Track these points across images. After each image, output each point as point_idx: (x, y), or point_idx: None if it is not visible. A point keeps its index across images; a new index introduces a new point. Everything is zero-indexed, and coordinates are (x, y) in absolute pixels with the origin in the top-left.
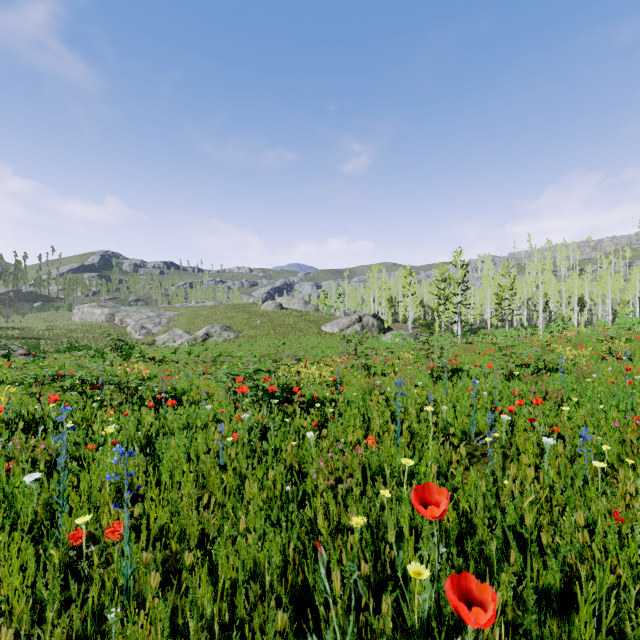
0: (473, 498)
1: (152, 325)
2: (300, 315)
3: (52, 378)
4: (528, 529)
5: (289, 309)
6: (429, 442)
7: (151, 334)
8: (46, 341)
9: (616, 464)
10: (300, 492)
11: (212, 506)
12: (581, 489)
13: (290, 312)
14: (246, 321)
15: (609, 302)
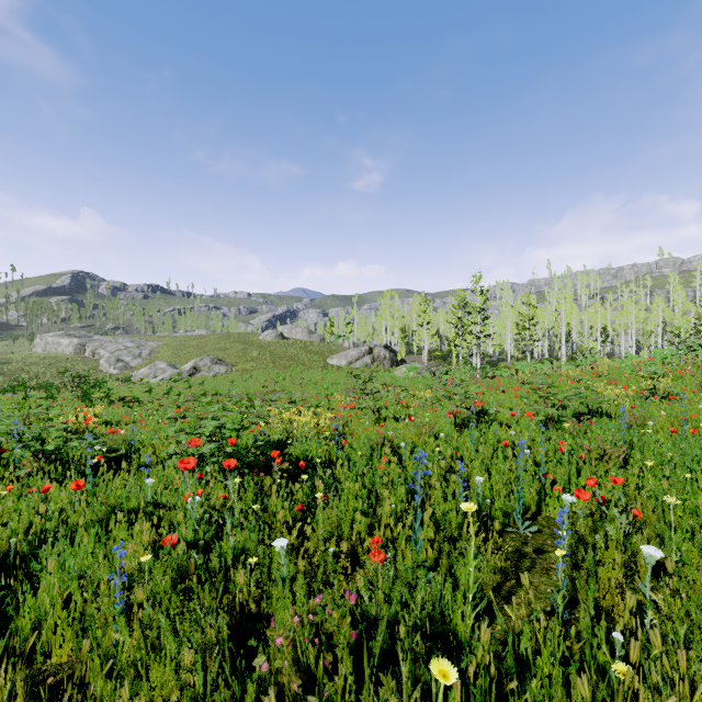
0: None
1: (130, 357)
2: (304, 346)
3: None
4: None
5: (291, 339)
6: (469, 562)
7: (129, 368)
8: None
9: None
10: None
11: None
12: None
13: (292, 342)
14: (241, 353)
15: (633, 333)
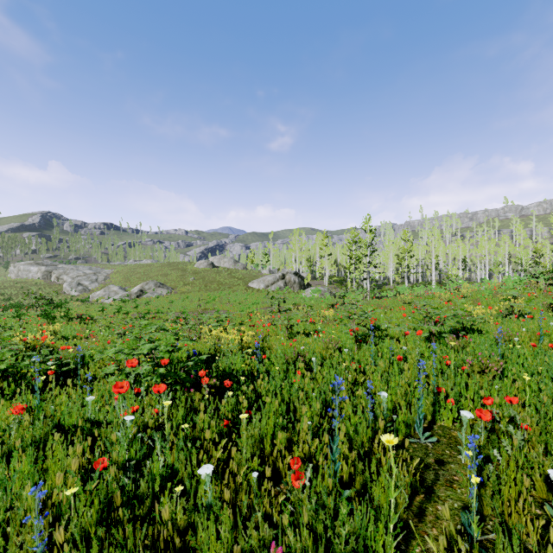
0: None
1: (88, 282)
2: (230, 273)
3: None
4: None
5: (220, 267)
6: (390, 493)
7: (87, 290)
8: None
9: None
10: None
11: None
12: None
13: (221, 270)
14: (180, 278)
15: (486, 262)
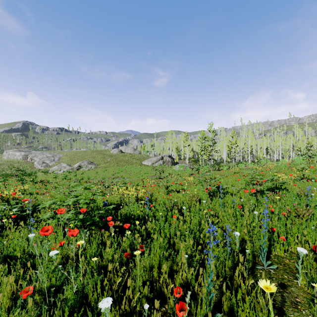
0: None
1: (49, 161)
2: (131, 156)
3: None
4: None
5: (125, 153)
6: None
7: (48, 166)
8: None
9: None
10: None
11: None
12: None
13: (126, 154)
14: (102, 159)
15: (280, 150)
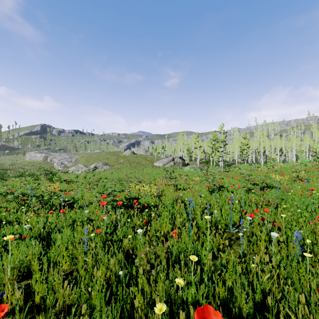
0: (234, 279)
1: (67, 162)
2: (143, 157)
3: (7, 192)
4: (270, 306)
5: (137, 154)
6: (207, 236)
7: (66, 167)
8: (10, 171)
9: (311, 246)
10: (127, 277)
11: (68, 291)
12: (296, 267)
13: (138, 156)
14: (115, 160)
15: (294, 151)
